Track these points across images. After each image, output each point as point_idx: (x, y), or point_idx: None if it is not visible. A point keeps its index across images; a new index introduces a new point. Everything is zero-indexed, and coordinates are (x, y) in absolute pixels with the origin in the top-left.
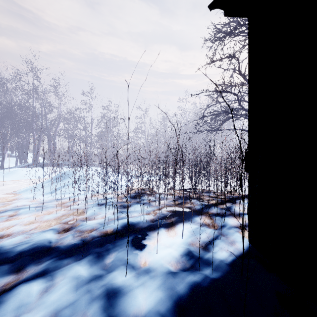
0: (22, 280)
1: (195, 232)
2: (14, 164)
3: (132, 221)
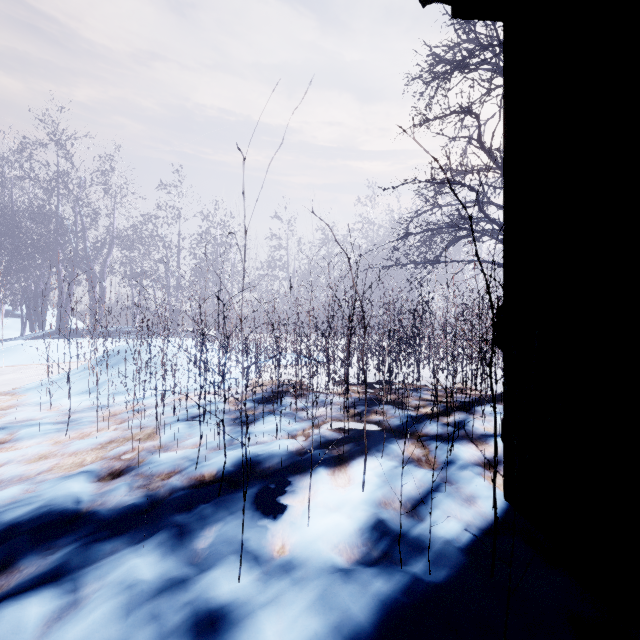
0: (7, 592)
1: (392, 476)
2: (18, 332)
3: (257, 453)
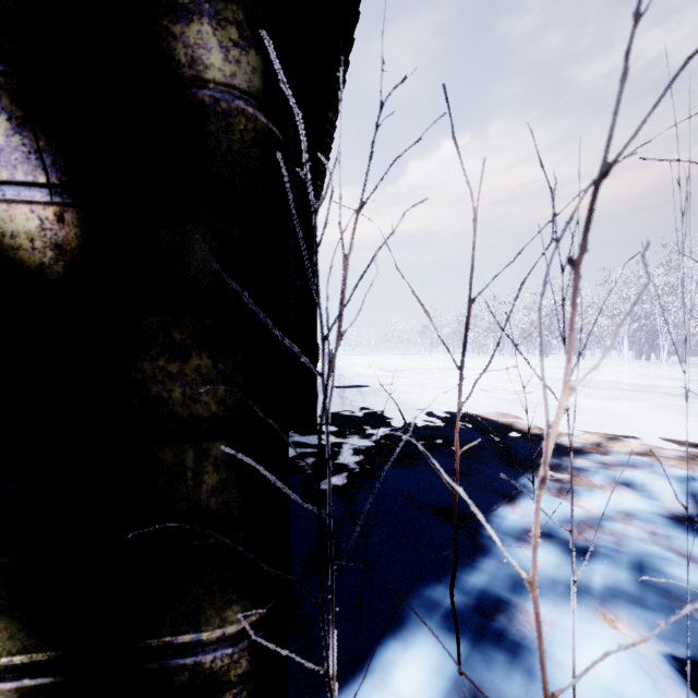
0: None
1: None
2: None
3: None
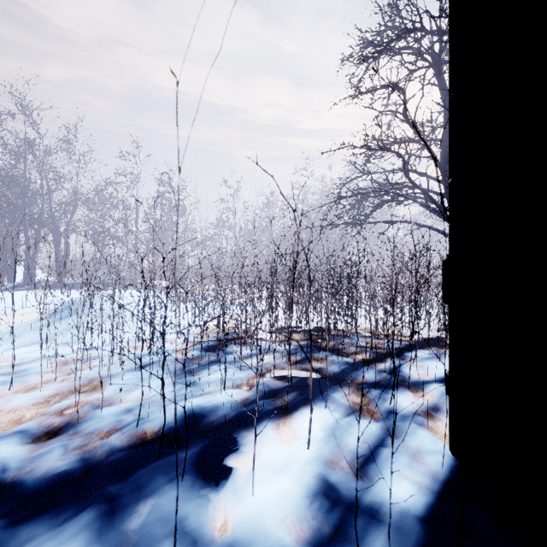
0: None
1: (336, 429)
2: None
3: (201, 406)
